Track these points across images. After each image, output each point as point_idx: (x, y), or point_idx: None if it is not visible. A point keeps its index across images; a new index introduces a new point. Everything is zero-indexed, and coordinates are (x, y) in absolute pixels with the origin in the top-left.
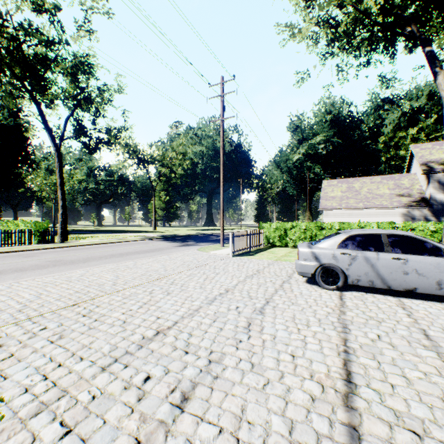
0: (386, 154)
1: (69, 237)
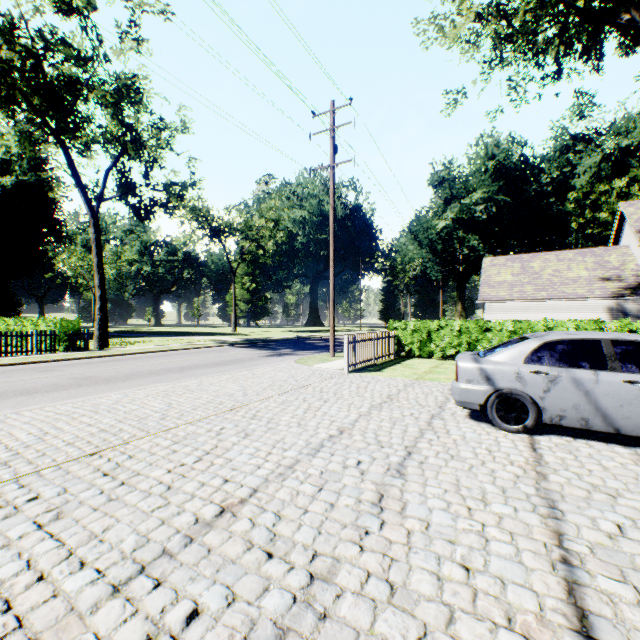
0: (579, 218)
1: (112, 342)
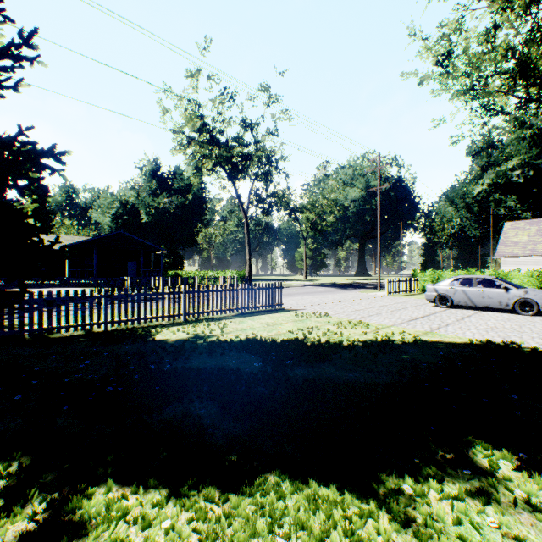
0: None
1: None
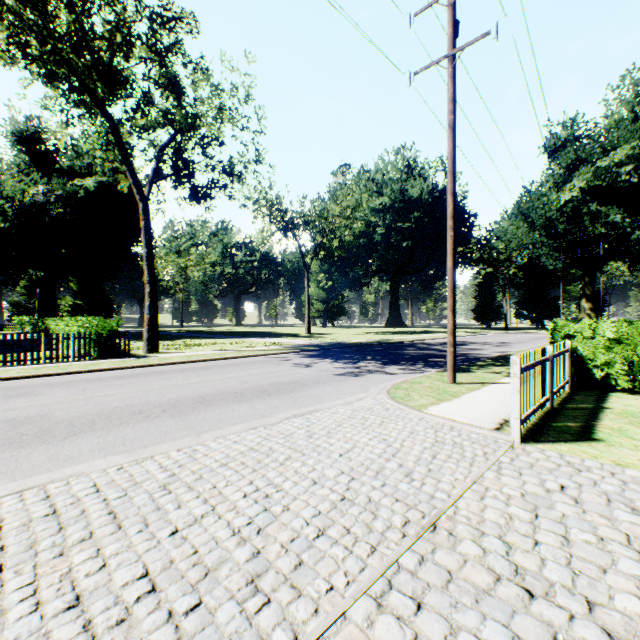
0: None
1: (172, 344)
